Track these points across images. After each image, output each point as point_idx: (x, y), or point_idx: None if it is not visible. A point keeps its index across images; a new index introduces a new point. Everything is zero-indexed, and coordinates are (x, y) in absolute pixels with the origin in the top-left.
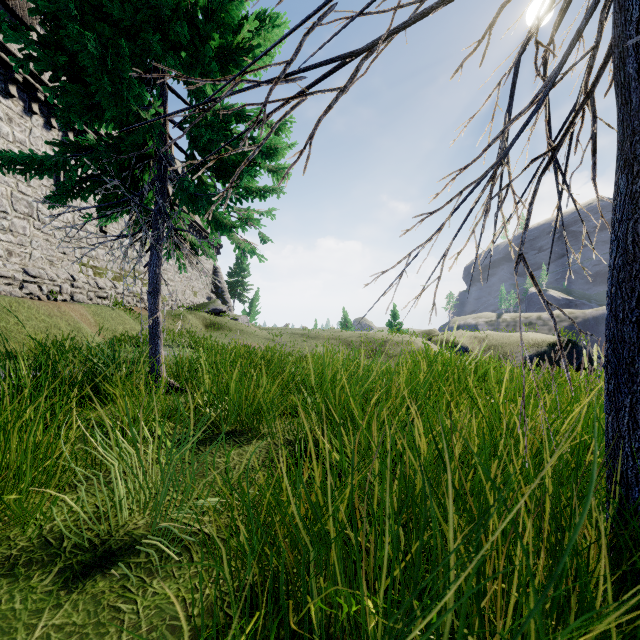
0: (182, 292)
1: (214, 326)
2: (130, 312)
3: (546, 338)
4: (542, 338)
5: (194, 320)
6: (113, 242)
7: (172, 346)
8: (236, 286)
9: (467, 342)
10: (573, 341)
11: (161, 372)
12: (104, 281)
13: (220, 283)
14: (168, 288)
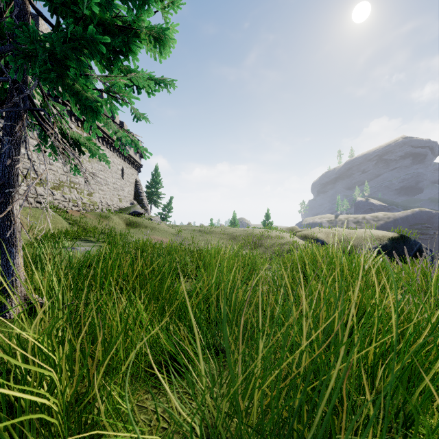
0: (110, 199)
1: (133, 224)
2: (64, 214)
3: (385, 234)
4: (382, 234)
5: (117, 220)
6: (52, 159)
7: (93, 241)
8: (152, 195)
9: (323, 236)
10: (407, 236)
11: (16, 287)
12: (43, 189)
13: (140, 193)
14: (99, 196)
